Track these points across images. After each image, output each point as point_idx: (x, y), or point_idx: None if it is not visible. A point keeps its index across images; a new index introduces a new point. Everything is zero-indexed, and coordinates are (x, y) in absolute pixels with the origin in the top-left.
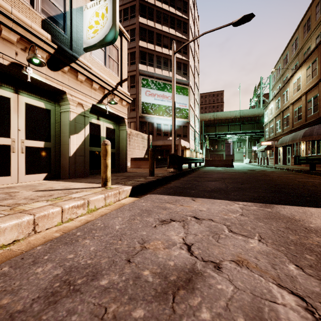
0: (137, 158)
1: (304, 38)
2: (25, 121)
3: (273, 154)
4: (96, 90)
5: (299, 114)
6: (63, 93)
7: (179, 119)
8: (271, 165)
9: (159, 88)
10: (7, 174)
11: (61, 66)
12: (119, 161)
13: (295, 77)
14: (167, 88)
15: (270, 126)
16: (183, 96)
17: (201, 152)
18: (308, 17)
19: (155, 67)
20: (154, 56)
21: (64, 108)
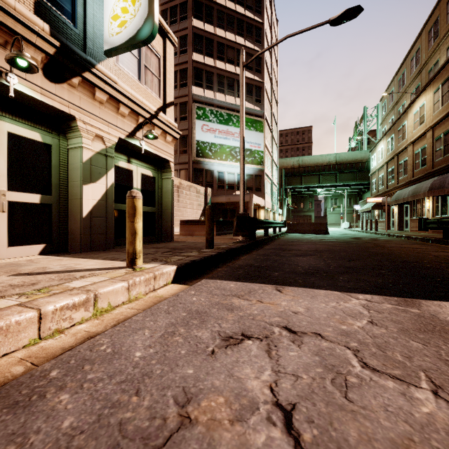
0: (189, 220)
1: (429, 49)
2: (7, 161)
3: (384, 215)
4: (124, 116)
5: (422, 158)
6: (72, 118)
7: (250, 166)
8: (381, 231)
9: (222, 121)
10: None
11: (68, 76)
12: (162, 226)
13: (416, 105)
14: (233, 121)
15: (379, 176)
16: (256, 132)
17: (280, 213)
18: (435, 19)
19: (215, 91)
20: (214, 75)
21: (73, 143)
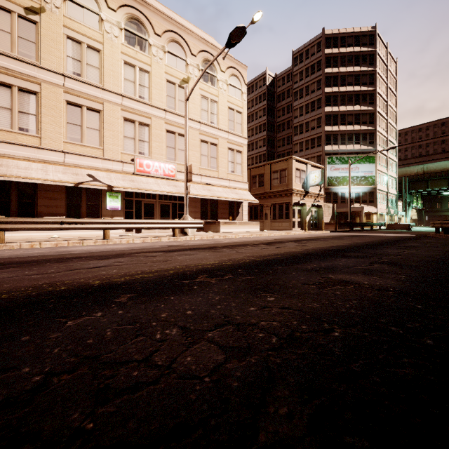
0: (326, 223)
1: None
2: (297, 214)
3: None
4: (312, 198)
5: None
6: (305, 203)
7: (364, 186)
8: None
9: (343, 162)
10: (295, 228)
11: (305, 196)
12: (319, 225)
13: None
14: (351, 160)
15: None
16: (369, 164)
17: (403, 215)
18: None
19: (339, 145)
20: (338, 135)
21: (304, 208)
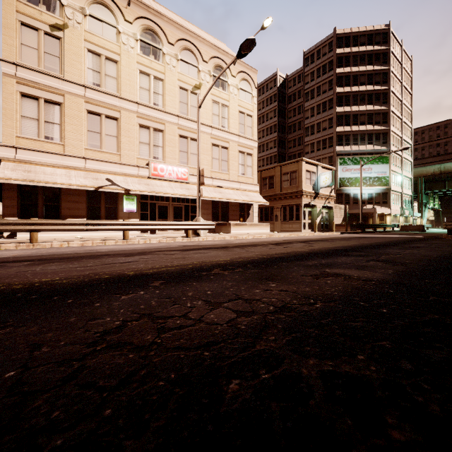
0: (337, 224)
1: None
2: (307, 215)
3: None
4: (323, 200)
5: None
6: (315, 205)
7: (378, 187)
8: None
9: (356, 163)
10: (305, 229)
11: (316, 198)
12: (330, 226)
13: None
14: (364, 161)
15: None
16: (382, 164)
17: (418, 216)
18: None
19: (351, 145)
20: (351, 135)
21: (315, 209)
